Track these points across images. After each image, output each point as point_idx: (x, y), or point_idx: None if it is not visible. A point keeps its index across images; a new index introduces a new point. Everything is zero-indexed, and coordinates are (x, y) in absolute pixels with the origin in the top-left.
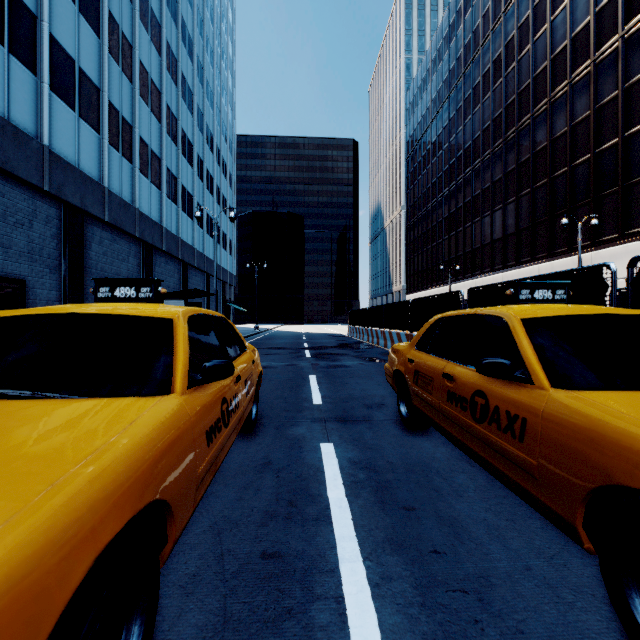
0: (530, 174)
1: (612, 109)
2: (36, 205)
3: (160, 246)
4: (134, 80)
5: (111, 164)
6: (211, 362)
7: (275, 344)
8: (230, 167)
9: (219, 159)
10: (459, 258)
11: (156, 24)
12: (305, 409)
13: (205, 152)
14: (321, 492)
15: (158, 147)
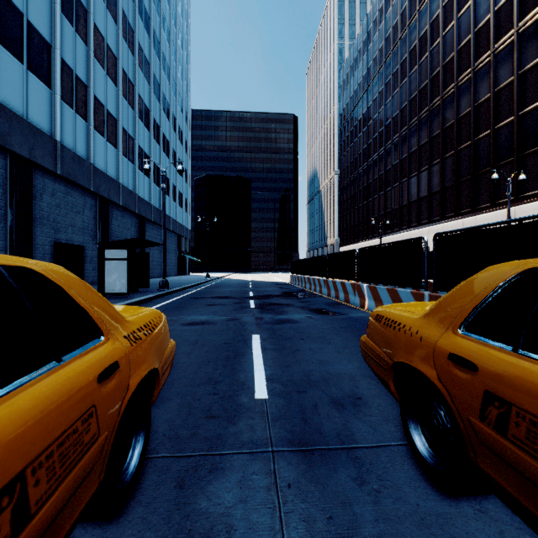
0: (454, 137)
1: (535, 74)
2: None
3: (116, 201)
4: (89, 42)
5: (64, 119)
6: None
7: (221, 293)
8: (185, 134)
9: (175, 126)
10: (387, 214)
11: None
12: (241, 413)
13: (161, 118)
14: None
15: (114, 109)
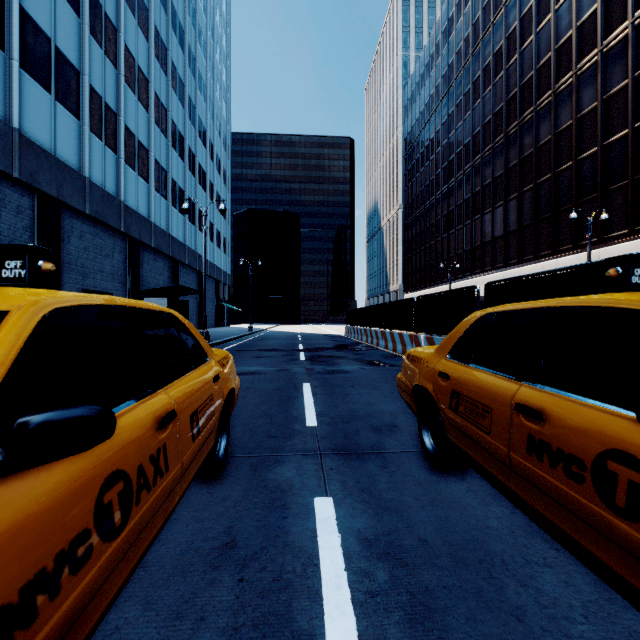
0: (533, 169)
1: (621, 99)
2: (5, 194)
3: (148, 242)
4: (119, 65)
5: (93, 153)
6: (38, 415)
7: (268, 345)
8: (224, 163)
9: (212, 154)
10: (458, 256)
11: (144, 8)
12: (295, 434)
13: (197, 146)
14: (313, 625)
15: (146, 138)
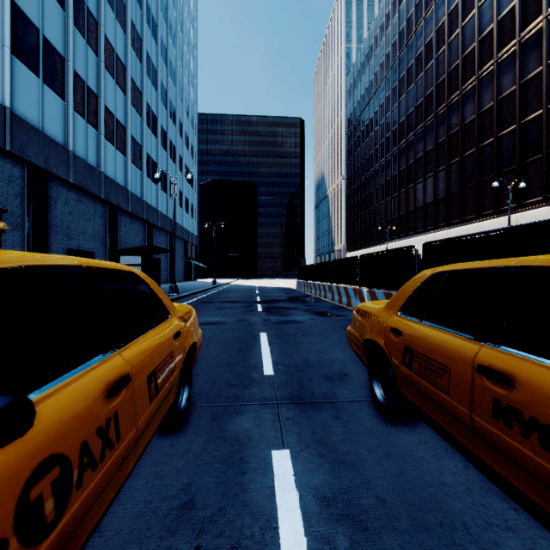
0: (459, 144)
1: (536, 84)
2: None
3: (125, 207)
4: (99, 53)
5: (76, 129)
6: None
7: (229, 297)
8: (192, 139)
9: (181, 132)
10: (394, 220)
11: (121, 4)
12: (253, 383)
13: (168, 124)
14: None
15: (123, 117)
